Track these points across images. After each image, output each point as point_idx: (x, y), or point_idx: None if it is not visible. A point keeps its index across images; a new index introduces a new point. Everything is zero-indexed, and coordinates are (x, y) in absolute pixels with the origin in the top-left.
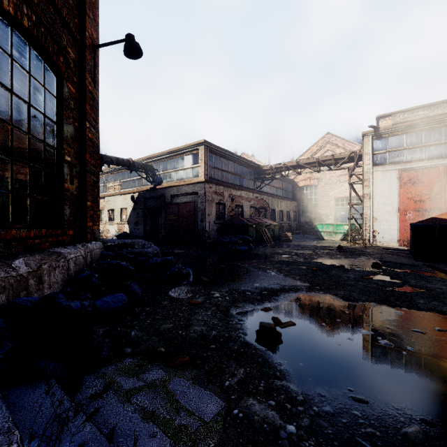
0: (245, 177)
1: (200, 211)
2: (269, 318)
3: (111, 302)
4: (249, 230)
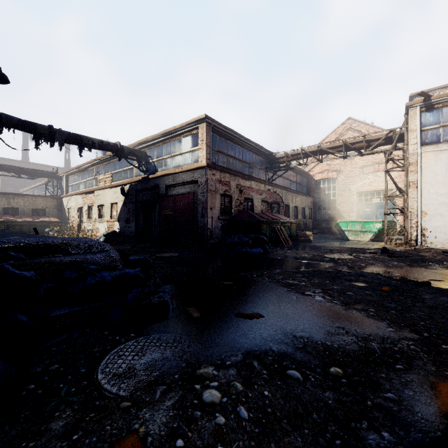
0: (255, 166)
1: (200, 204)
2: None
3: None
4: (262, 227)
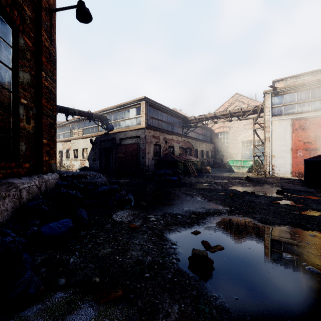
0: (175, 125)
1: (141, 150)
2: (199, 241)
3: (56, 228)
4: (179, 164)
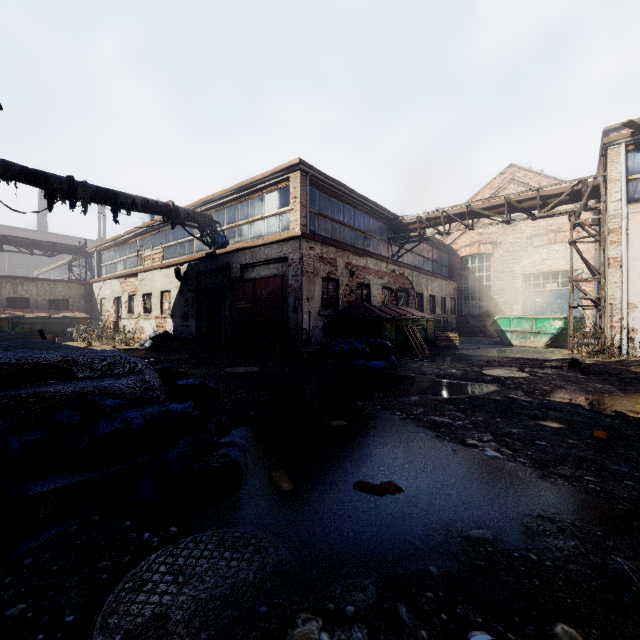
0: (373, 236)
1: (291, 293)
2: None
3: None
4: (385, 327)
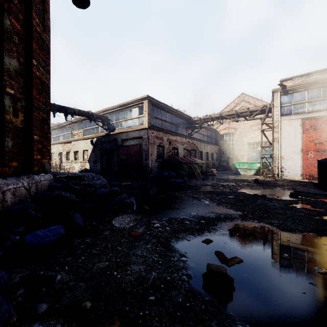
0: (179, 126)
1: (144, 152)
2: (212, 252)
3: (44, 237)
4: (183, 166)
